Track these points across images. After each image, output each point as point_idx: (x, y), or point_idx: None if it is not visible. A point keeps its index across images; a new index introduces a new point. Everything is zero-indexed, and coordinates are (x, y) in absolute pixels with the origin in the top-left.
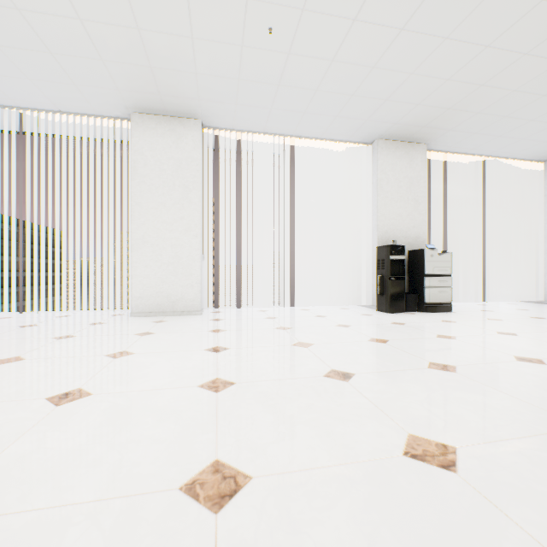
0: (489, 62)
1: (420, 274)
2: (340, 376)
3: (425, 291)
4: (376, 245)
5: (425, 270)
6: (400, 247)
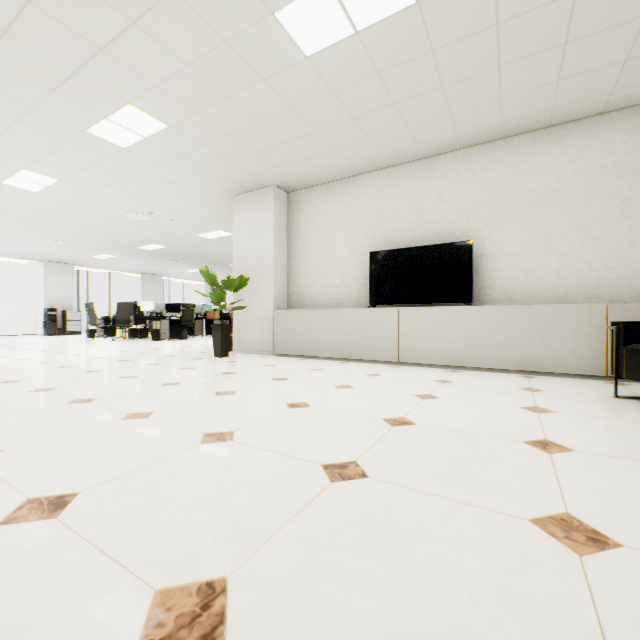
0: (74, 257)
1: (66, 320)
2: (3, 340)
3: (68, 327)
4: (46, 307)
5: (68, 318)
6: (55, 309)
